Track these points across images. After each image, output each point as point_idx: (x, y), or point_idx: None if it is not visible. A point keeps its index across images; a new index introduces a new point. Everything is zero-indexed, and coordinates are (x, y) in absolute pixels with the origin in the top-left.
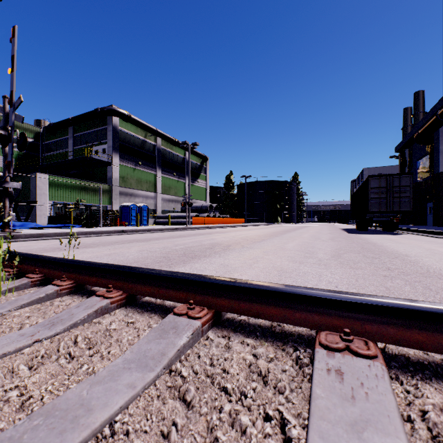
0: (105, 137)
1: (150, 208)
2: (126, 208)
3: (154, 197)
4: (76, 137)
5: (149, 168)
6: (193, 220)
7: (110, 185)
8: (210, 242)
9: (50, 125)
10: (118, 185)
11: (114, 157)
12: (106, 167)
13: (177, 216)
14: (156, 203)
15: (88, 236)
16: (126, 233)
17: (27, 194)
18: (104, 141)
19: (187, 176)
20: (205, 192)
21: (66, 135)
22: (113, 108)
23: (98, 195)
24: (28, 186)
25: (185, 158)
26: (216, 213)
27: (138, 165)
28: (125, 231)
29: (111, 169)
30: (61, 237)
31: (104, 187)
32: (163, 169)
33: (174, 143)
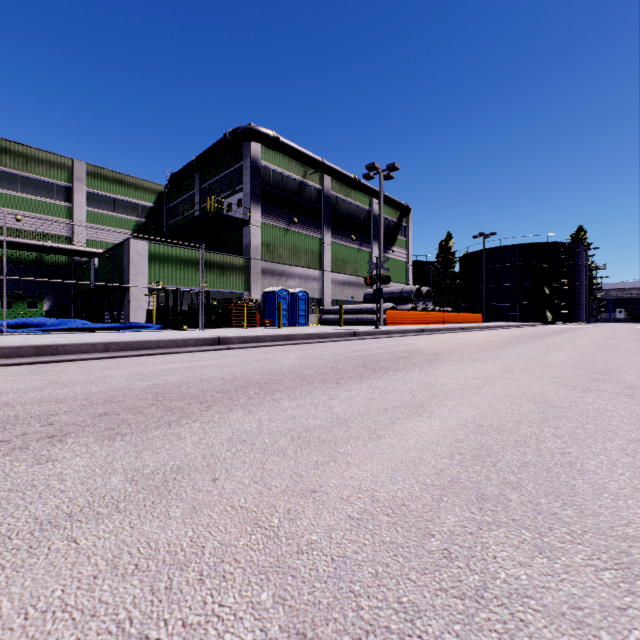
0: (241, 181)
1: (312, 297)
2: (271, 296)
3: (318, 278)
4: (204, 189)
5: (310, 229)
6: (387, 316)
7: (247, 259)
8: None
9: (172, 176)
10: (259, 258)
11: (253, 211)
12: (242, 230)
13: (357, 309)
14: (321, 287)
15: (101, 356)
16: (223, 346)
17: (122, 276)
18: (239, 188)
19: (375, 241)
20: (406, 268)
21: (193, 189)
22: (249, 126)
23: (228, 275)
24: (123, 262)
25: (371, 211)
26: (427, 304)
27: (292, 223)
28: (225, 340)
29: (248, 231)
30: (11, 359)
31: (236, 262)
32: (333, 230)
33: (351, 184)
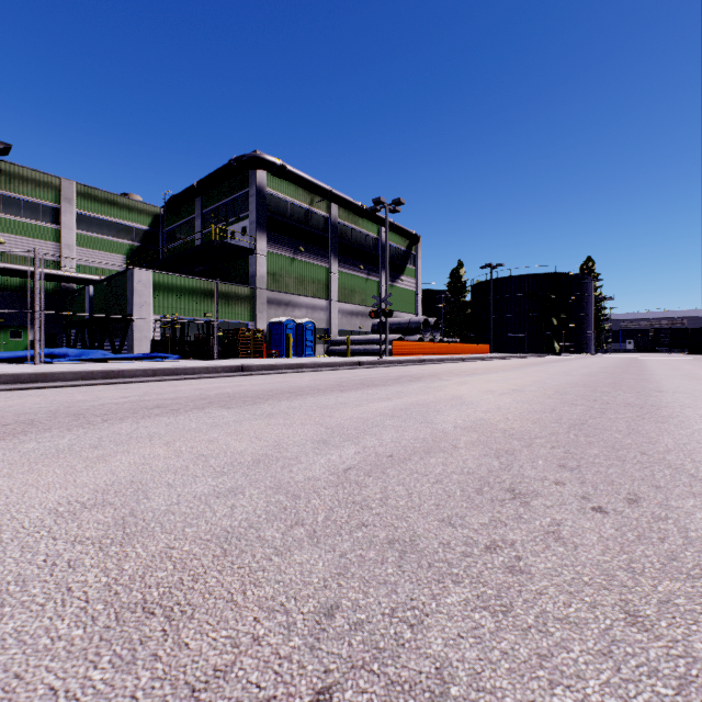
0: (246, 208)
1: (319, 327)
2: (277, 327)
3: (325, 308)
4: (206, 214)
5: (317, 258)
6: (393, 347)
7: (252, 288)
8: (464, 419)
9: (170, 199)
10: (264, 288)
11: (259, 240)
12: (247, 259)
13: (365, 340)
14: (329, 317)
15: (154, 379)
16: (246, 373)
17: (124, 305)
18: (243, 215)
19: (383, 270)
20: (415, 298)
21: (193, 213)
22: (255, 154)
23: (233, 305)
24: (125, 292)
25: (380, 240)
26: (435, 335)
27: (298, 252)
28: (247, 368)
29: (253, 260)
30: (89, 381)
31: (242, 292)
32: (340, 259)
33: (359, 212)
